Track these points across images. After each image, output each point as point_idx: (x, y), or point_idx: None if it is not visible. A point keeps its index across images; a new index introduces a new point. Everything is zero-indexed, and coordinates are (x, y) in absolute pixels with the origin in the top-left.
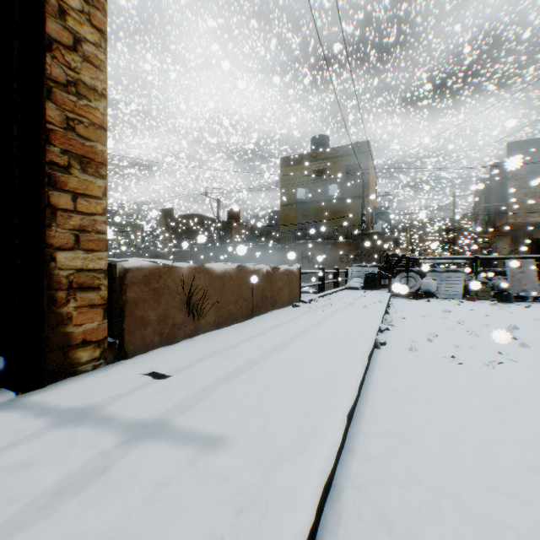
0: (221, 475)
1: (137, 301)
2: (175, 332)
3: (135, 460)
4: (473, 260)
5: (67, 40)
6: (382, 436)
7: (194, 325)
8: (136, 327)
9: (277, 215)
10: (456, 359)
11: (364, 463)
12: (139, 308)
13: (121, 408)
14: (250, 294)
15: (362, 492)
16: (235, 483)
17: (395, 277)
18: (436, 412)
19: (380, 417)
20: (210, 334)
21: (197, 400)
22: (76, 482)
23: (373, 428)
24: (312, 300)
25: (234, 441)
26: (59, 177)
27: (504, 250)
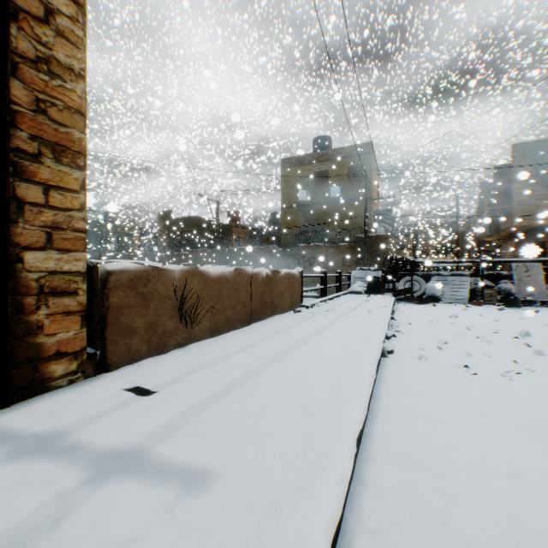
0: (204, 527)
1: (121, 307)
2: (166, 341)
3: (99, 505)
4: (480, 263)
5: (36, 10)
6: (396, 463)
7: (187, 332)
8: (120, 336)
9: (278, 218)
10: (470, 369)
11: (378, 499)
12: (124, 315)
13: (93, 434)
14: (248, 299)
15: (377, 538)
16: (221, 539)
17: (399, 281)
18: (455, 432)
19: (392, 438)
20: (205, 342)
21: (183, 422)
22: (18, 539)
23: (385, 452)
24: (314, 305)
25: (223, 478)
26: (27, 166)
27: (509, 253)
